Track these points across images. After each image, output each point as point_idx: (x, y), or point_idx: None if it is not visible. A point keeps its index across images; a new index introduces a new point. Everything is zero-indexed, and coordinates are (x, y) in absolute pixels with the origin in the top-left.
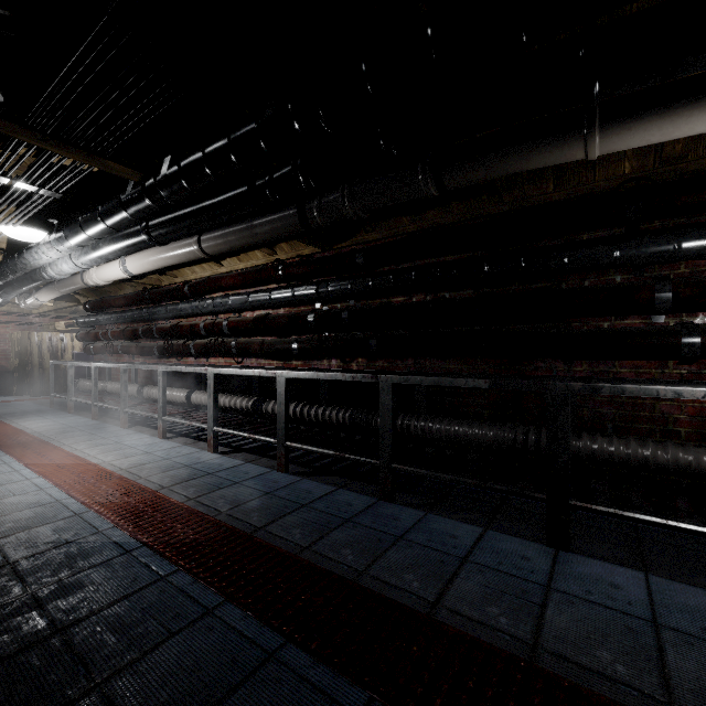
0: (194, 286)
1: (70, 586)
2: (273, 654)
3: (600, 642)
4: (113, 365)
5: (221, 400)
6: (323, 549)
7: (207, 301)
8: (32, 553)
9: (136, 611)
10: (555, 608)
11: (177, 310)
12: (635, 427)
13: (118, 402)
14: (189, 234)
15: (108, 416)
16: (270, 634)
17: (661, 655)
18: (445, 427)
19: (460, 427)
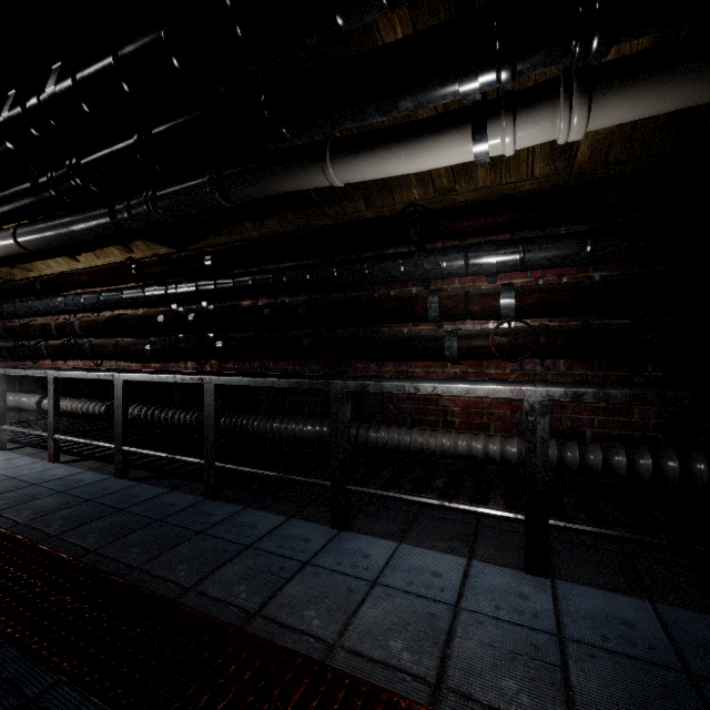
0: (46, 282)
1: None
2: None
3: (316, 603)
4: None
5: (73, 406)
6: (110, 550)
7: (59, 299)
8: None
9: None
10: (299, 580)
11: (26, 308)
12: (426, 419)
13: None
14: None
15: None
16: None
17: (358, 608)
18: (276, 425)
19: (289, 425)
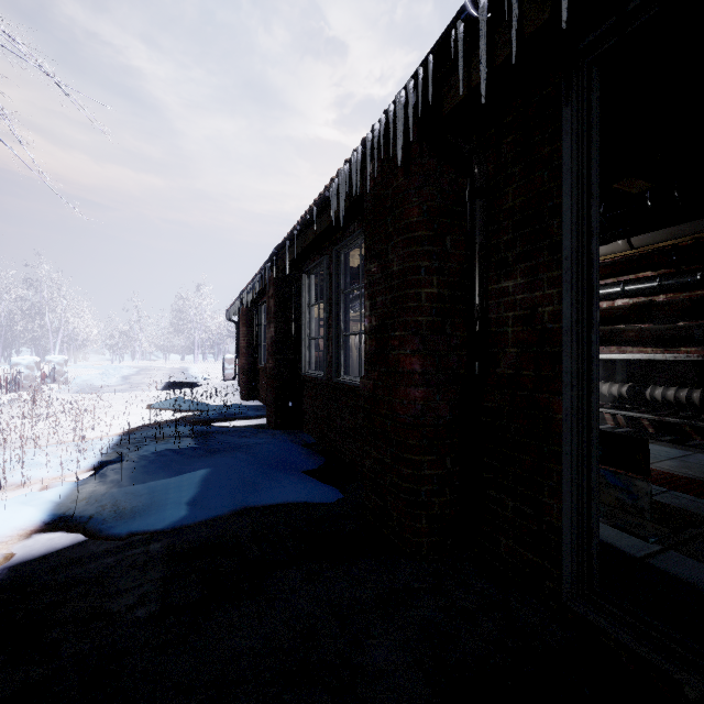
0: None
1: None
2: None
3: None
4: None
5: None
6: None
7: None
8: None
9: None
10: None
11: None
12: None
13: None
14: (653, 230)
15: None
16: None
17: None
18: None
19: None
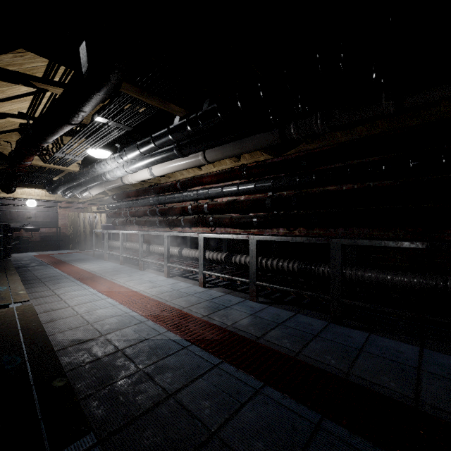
0: (184, 183)
1: (162, 367)
2: (318, 425)
3: None
4: (133, 232)
5: None
6: (311, 355)
7: (193, 192)
8: (129, 344)
9: (211, 387)
10: None
11: (172, 198)
12: None
13: (134, 254)
14: (205, 149)
15: (128, 263)
16: (309, 411)
17: None
18: (374, 275)
19: (387, 275)
